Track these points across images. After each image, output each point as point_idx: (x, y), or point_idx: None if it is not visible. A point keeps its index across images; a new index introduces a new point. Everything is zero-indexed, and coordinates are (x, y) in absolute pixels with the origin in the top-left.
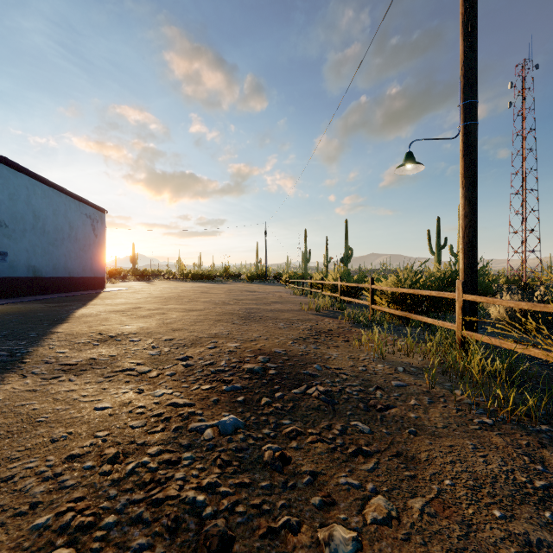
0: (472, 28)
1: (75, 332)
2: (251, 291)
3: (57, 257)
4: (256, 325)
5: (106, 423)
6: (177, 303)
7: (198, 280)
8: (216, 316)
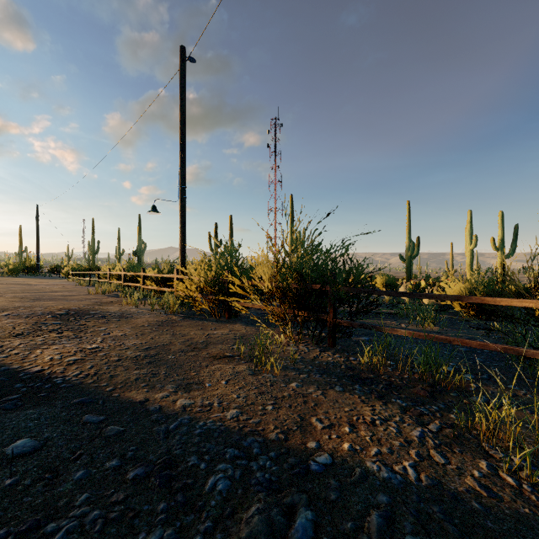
0: (183, 153)
1: None
2: (23, 284)
3: None
4: (50, 302)
5: None
6: None
7: None
8: (6, 299)
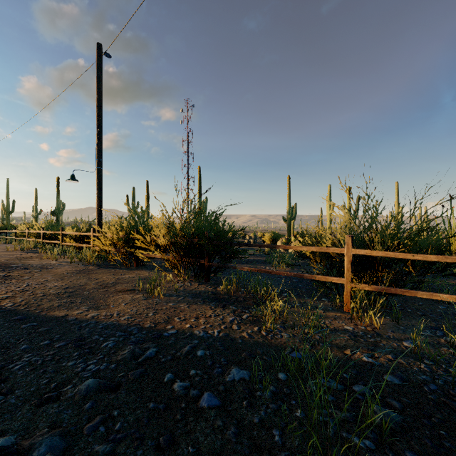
0: (100, 132)
1: None
2: None
3: None
4: None
5: None
6: None
7: None
8: None
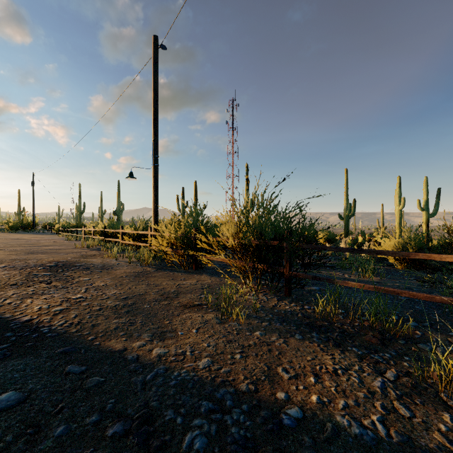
0: (156, 127)
1: None
2: (20, 239)
3: None
4: (42, 255)
5: None
6: None
7: None
8: (4, 253)
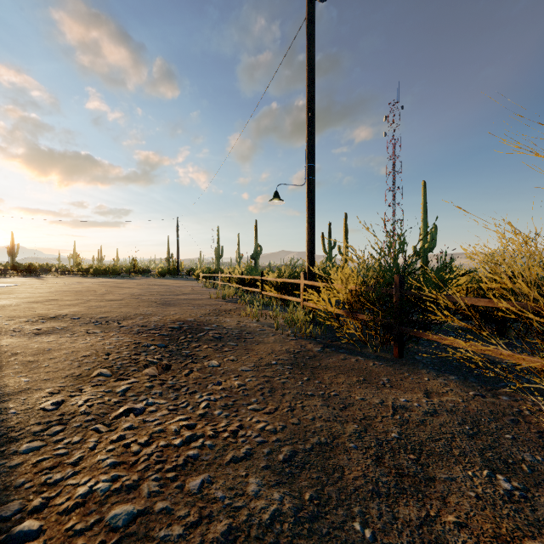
0: (311, 121)
1: (15, 315)
2: (163, 285)
3: None
4: (172, 308)
5: (92, 348)
6: (92, 296)
7: (101, 275)
8: (136, 303)
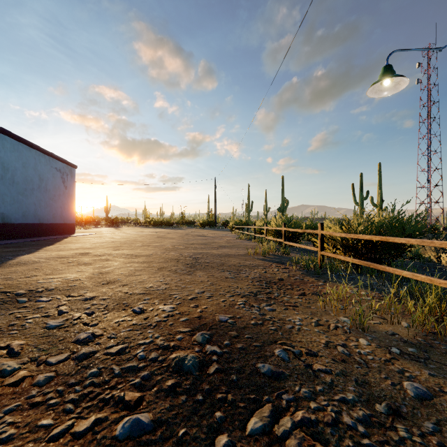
0: None
1: None
2: (201, 236)
3: (27, 206)
4: (200, 274)
5: None
6: (129, 248)
7: (158, 226)
8: (160, 263)
